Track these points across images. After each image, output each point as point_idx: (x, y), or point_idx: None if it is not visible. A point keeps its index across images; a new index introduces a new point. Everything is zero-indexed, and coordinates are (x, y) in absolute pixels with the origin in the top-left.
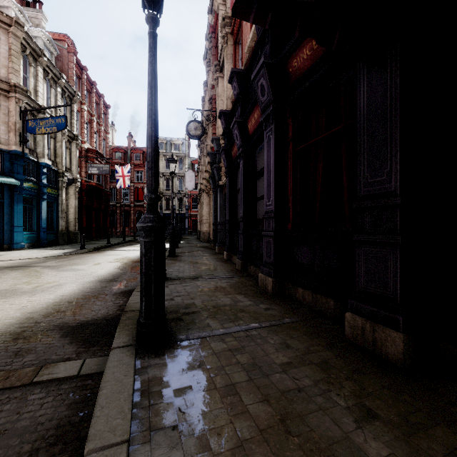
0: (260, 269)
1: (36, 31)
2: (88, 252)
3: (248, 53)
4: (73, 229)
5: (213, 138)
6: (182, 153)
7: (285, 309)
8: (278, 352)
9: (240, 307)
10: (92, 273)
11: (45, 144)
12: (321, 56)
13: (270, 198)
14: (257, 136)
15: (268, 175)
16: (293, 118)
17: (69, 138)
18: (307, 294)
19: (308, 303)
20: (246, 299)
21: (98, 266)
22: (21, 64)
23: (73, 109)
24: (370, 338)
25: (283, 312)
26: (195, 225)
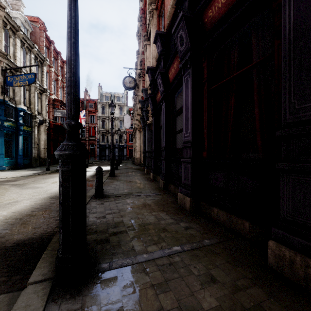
0: (178, 188)
1: (16, 13)
2: (51, 173)
3: (168, 19)
4: (43, 156)
5: (143, 89)
6: (122, 103)
7: (203, 228)
8: (204, 289)
9: (163, 226)
10: (47, 190)
11: (21, 94)
12: (236, 1)
13: (188, 131)
14: (176, 82)
15: (186, 111)
16: (207, 62)
17: (40, 91)
18: (222, 214)
19: (222, 221)
20: (168, 217)
21: (54, 184)
22: (2, 36)
23: (43, 70)
24: (302, 273)
25: (202, 231)
26: (131, 153)
